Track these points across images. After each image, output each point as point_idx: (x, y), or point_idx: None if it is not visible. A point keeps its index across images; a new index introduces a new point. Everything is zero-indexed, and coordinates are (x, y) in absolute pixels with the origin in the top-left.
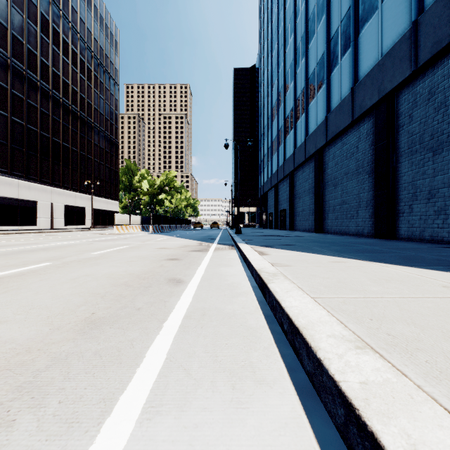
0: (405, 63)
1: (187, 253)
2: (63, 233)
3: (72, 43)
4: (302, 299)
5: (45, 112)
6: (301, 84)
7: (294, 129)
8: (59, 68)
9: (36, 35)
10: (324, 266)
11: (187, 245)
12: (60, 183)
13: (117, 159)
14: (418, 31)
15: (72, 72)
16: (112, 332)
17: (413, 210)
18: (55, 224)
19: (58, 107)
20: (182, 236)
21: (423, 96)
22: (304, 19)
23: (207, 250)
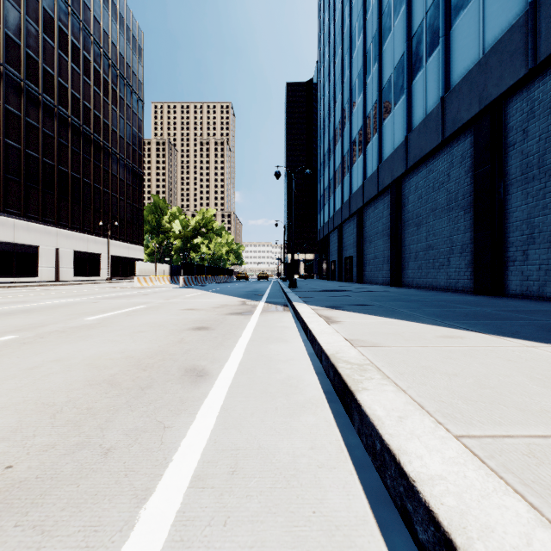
0: (518, 59)
1: (222, 317)
2: (70, 286)
3: (84, 48)
4: (442, 445)
5: (49, 133)
6: (372, 96)
7: (364, 154)
8: (67, 79)
9: (38, 36)
10: (434, 345)
11: (224, 305)
12: (68, 223)
13: (141, 193)
14: (538, 14)
15: (84, 84)
16: (8, 548)
17: (529, 257)
18: (62, 275)
19: (65, 128)
20: (220, 291)
21: (544, 103)
22: (376, 14)
23: (251, 313)
